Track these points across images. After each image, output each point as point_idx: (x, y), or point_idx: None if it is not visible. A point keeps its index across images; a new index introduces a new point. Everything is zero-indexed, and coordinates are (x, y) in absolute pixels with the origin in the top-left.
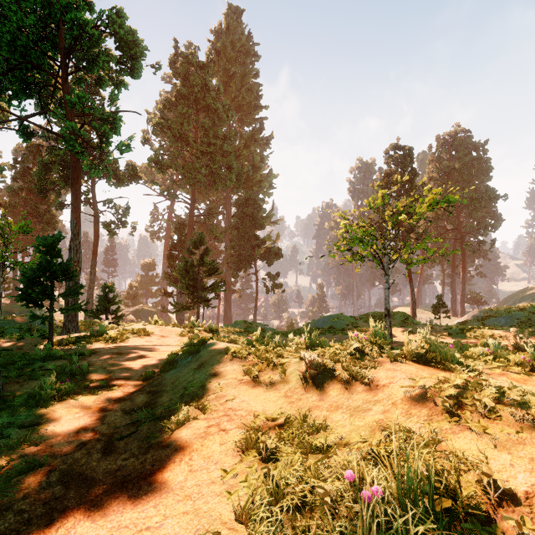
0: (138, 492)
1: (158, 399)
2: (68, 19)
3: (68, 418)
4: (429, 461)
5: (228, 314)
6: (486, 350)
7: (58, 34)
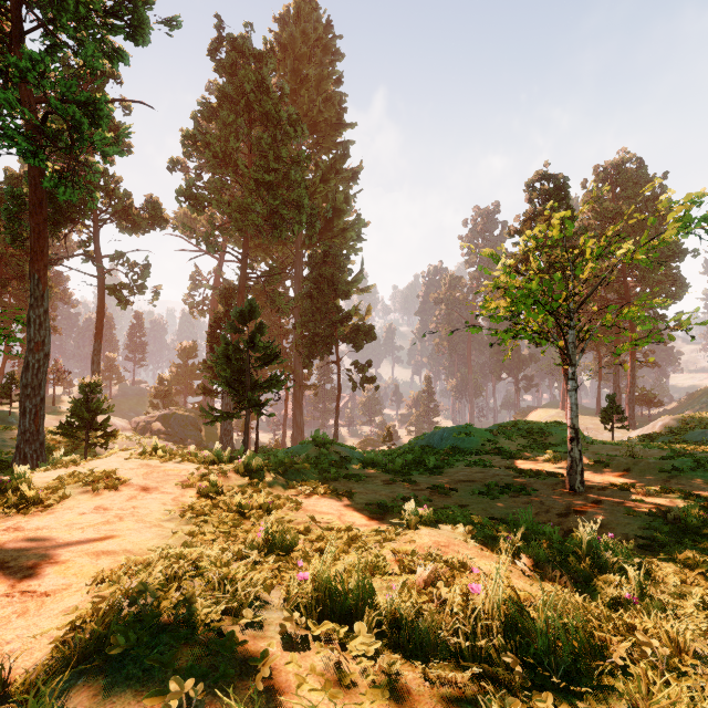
0: None
1: None
2: None
3: None
4: None
5: (298, 420)
6: None
7: None
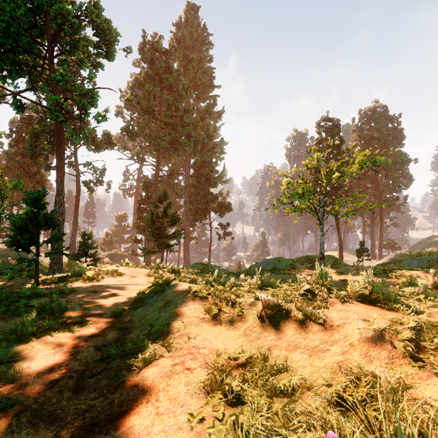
0: (105, 437)
1: (127, 335)
2: (53, 9)
3: (44, 354)
4: (404, 412)
5: (187, 257)
6: (417, 290)
7: (46, 23)
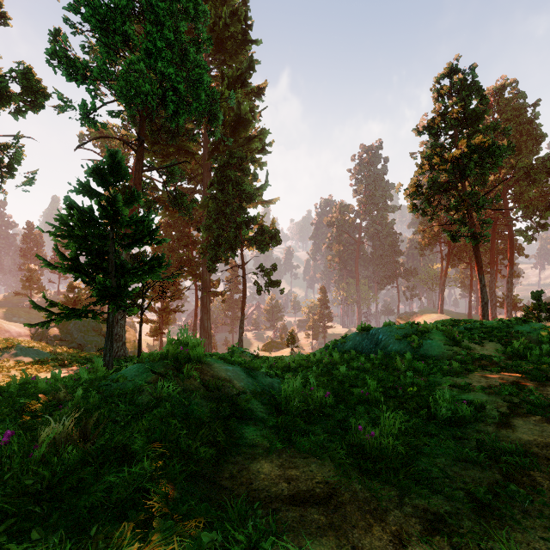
0: None
1: None
2: None
3: None
4: None
5: (206, 325)
6: None
7: None
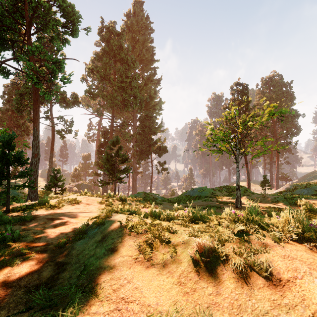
0: None
1: (61, 274)
2: None
3: None
4: None
5: (134, 187)
6: None
7: (25, 8)
